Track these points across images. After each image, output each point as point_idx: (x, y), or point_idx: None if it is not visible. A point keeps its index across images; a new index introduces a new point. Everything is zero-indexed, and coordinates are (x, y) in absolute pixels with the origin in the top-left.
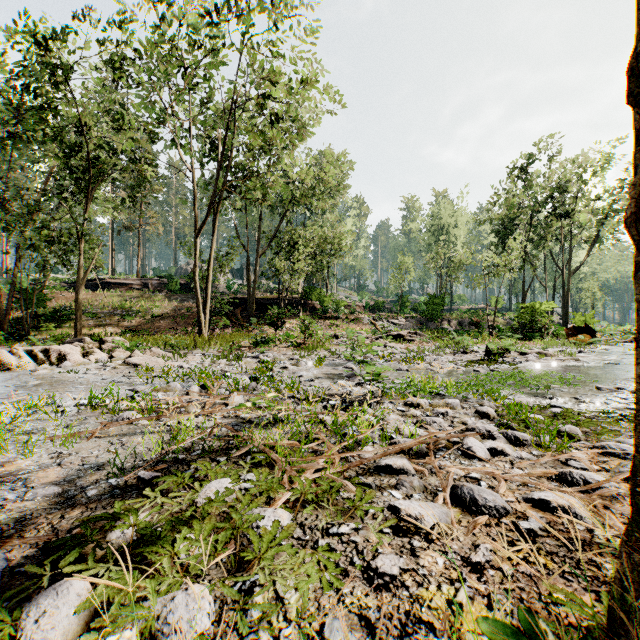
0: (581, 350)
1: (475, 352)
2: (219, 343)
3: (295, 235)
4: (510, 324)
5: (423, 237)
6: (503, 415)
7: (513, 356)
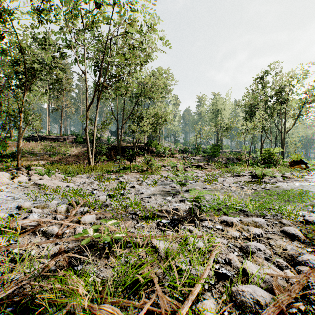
0: (304, 174)
1: (244, 175)
2: (97, 170)
3: (142, 112)
4: (253, 159)
5: (208, 115)
6: (306, 235)
7: (267, 178)
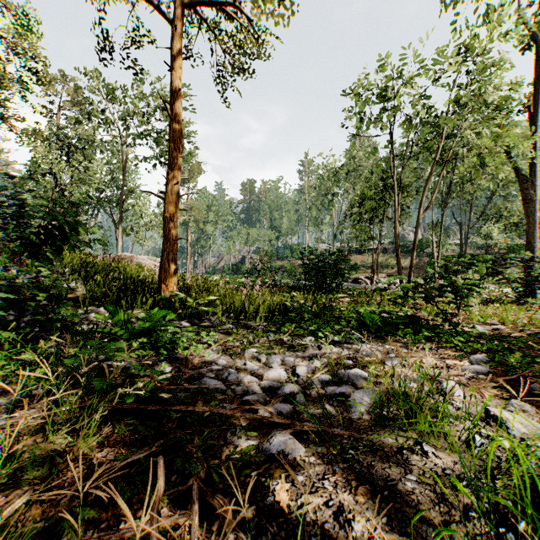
0: None
1: None
2: None
3: (500, 209)
4: None
5: None
6: None
7: None
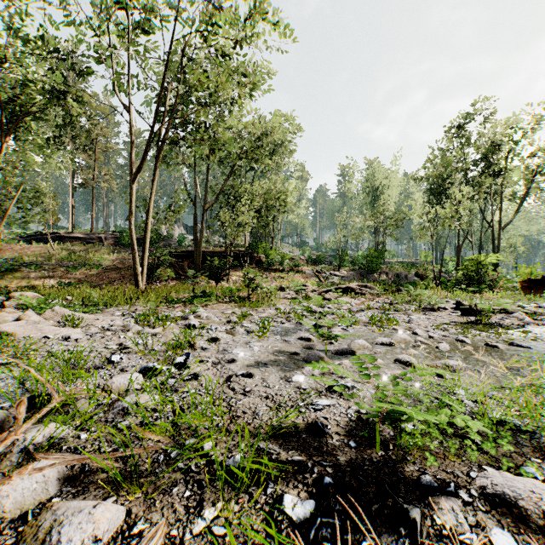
0: None
1: (443, 309)
2: (147, 299)
3: (241, 189)
4: (442, 276)
5: (359, 197)
6: None
7: (495, 315)
